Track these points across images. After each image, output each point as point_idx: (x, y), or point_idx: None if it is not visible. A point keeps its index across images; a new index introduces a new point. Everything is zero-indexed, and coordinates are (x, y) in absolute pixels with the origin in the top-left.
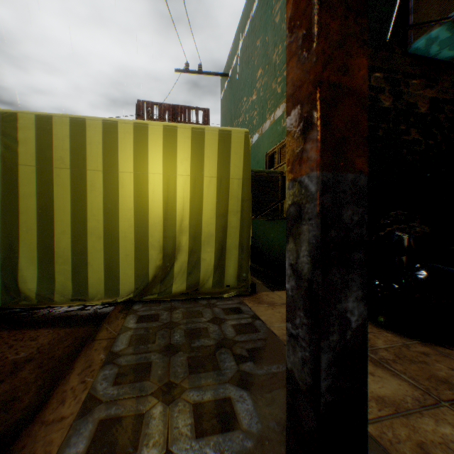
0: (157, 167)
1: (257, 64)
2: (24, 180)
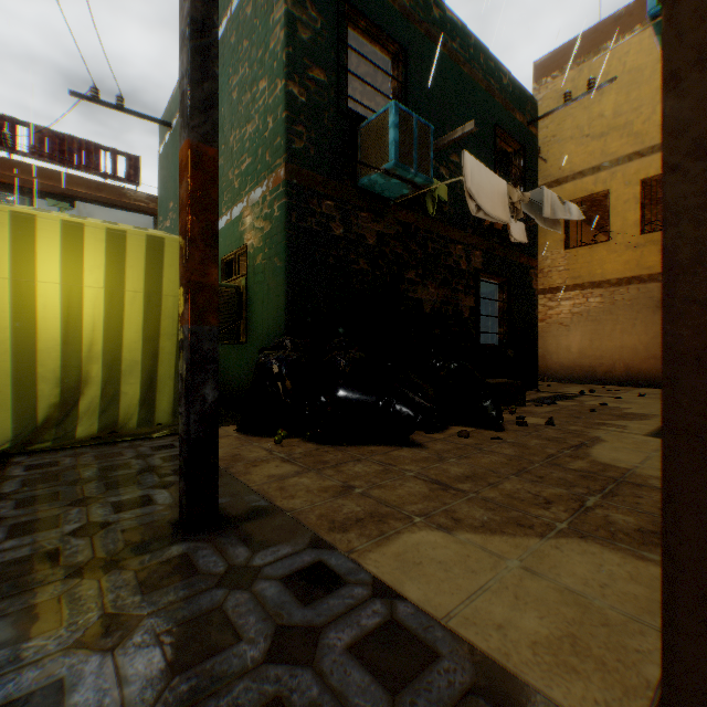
0: (52, 274)
1: None
2: None
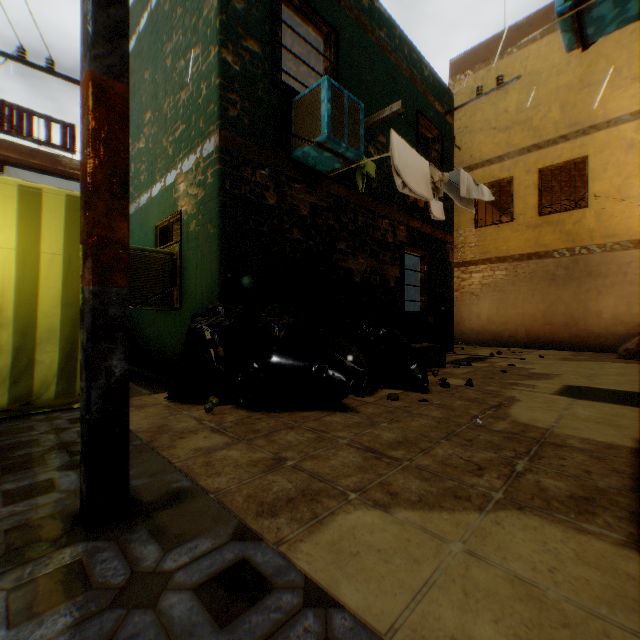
0: None
1: (146, 103)
2: None
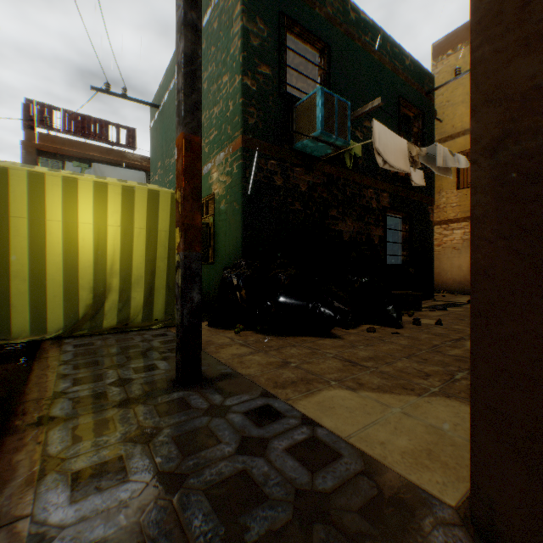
0: (88, 218)
1: None
2: None
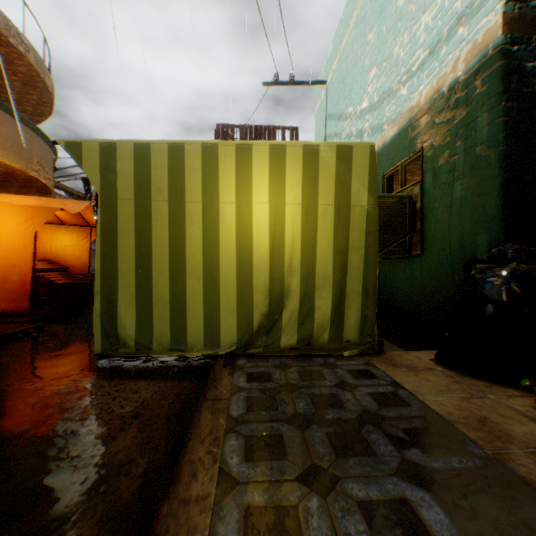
0: (262, 196)
1: (370, 63)
2: (122, 216)
